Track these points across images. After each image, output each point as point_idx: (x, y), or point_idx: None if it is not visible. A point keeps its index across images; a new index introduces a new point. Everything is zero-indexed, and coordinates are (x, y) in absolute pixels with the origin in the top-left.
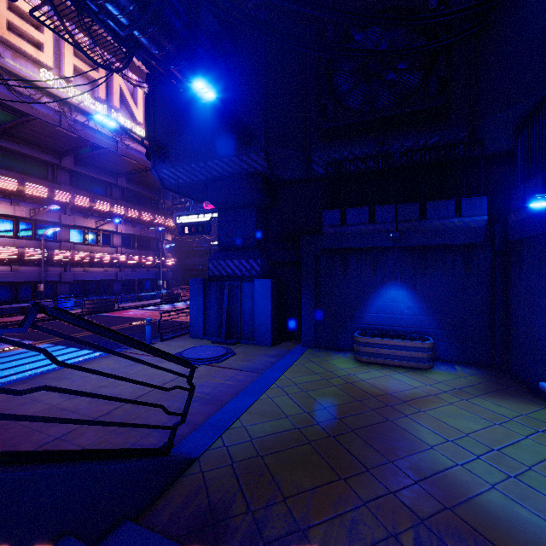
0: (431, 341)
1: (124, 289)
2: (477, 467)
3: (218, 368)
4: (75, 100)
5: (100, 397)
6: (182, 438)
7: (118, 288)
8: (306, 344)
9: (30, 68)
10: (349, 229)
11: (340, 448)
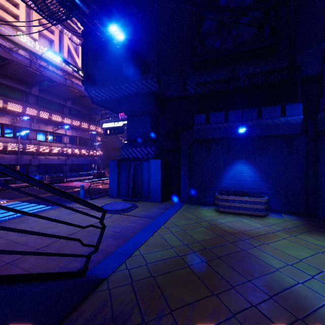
0: (266, 198)
1: (71, 170)
2: (314, 285)
3: (126, 215)
4: (39, 52)
5: (21, 231)
6: (97, 263)
7: (67, 169)
8: (183, 201)
9: (11, 31)
10: (211, 126)
11: (211, 270)
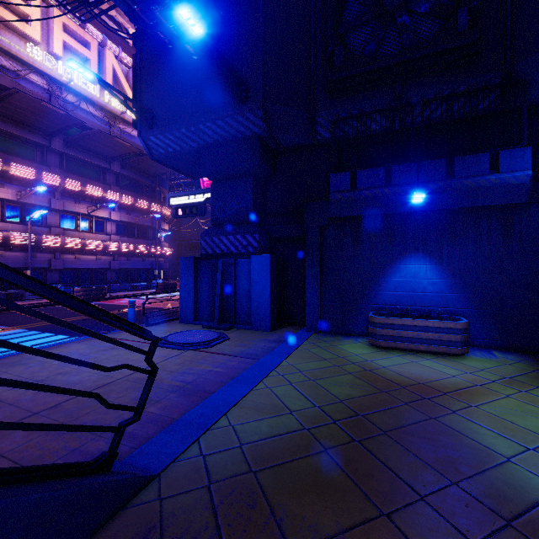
0: (465, 321)
1: (119, 279)
2: None
3: (207, 353)
4: (65, 78)
5: None
6: (143, 442)
7: (111, 277)
8: (311, 328)
9: (15, 42)
10: (361, 193)
11: (372, 459)
